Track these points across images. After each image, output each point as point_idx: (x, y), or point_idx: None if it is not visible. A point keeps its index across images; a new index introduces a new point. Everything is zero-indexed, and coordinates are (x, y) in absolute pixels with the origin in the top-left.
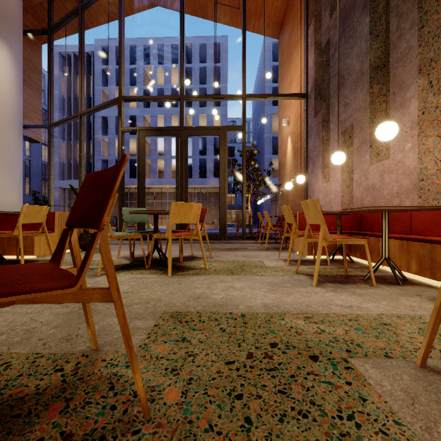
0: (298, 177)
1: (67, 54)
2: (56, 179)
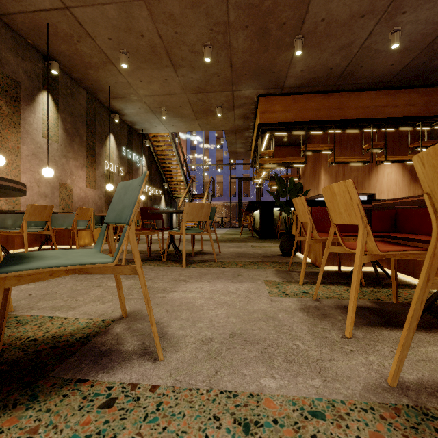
0: None
1: None
2: None
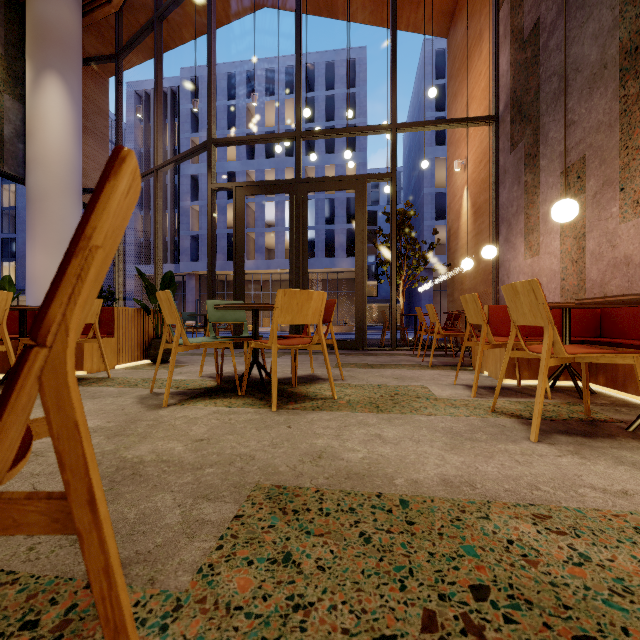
0: (485, 249)
1: (145, 92)
2: (131, 264)
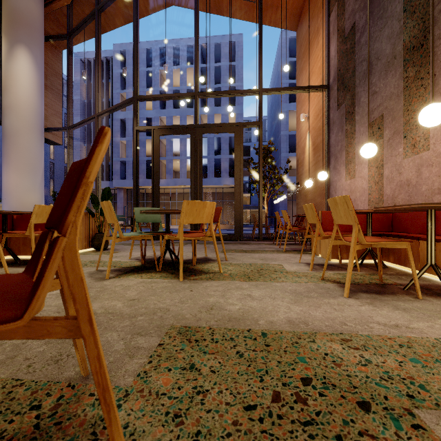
0: (320, 173)
1: (88, 60)
2: None
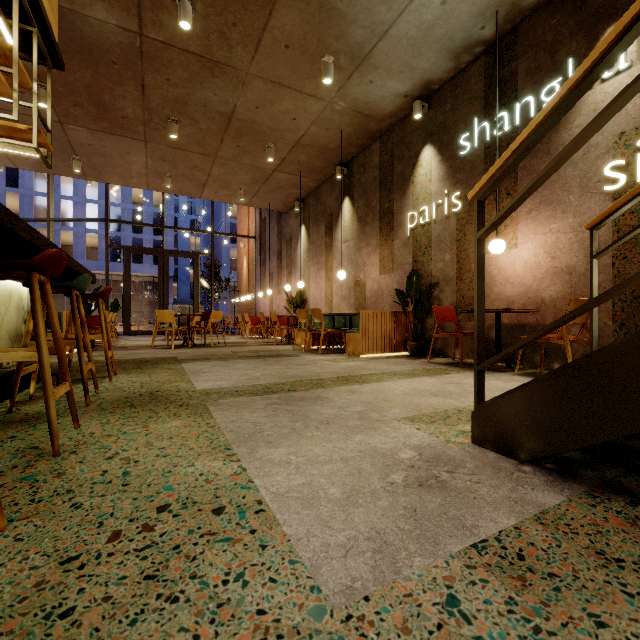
0: (247, 296)
1: None
2: None
